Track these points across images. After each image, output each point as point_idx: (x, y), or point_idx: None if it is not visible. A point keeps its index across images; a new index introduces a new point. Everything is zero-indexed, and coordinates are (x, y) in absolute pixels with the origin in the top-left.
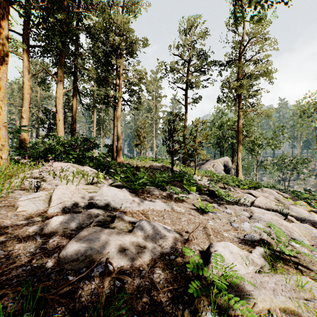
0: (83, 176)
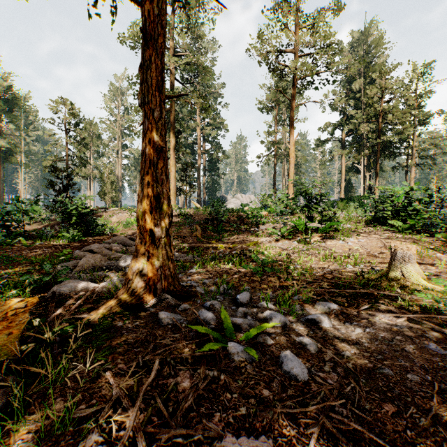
0: None
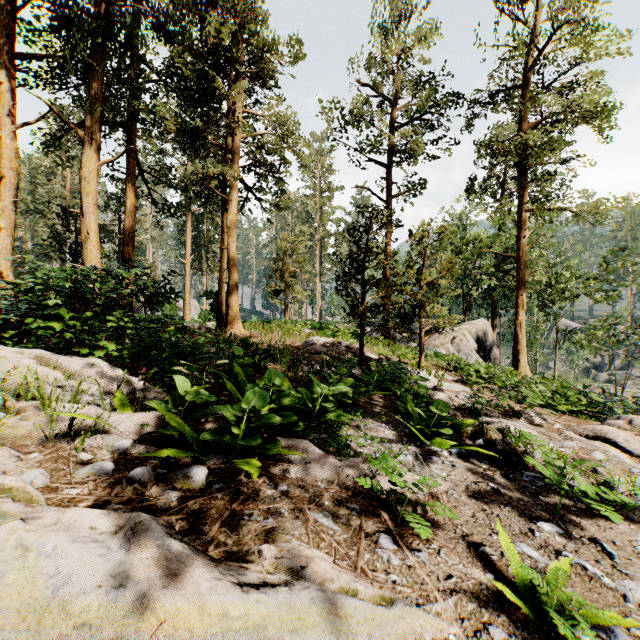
0: (44, 406)
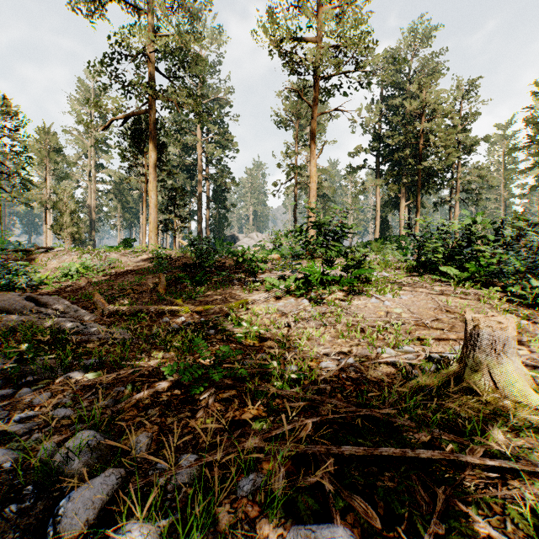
0: None
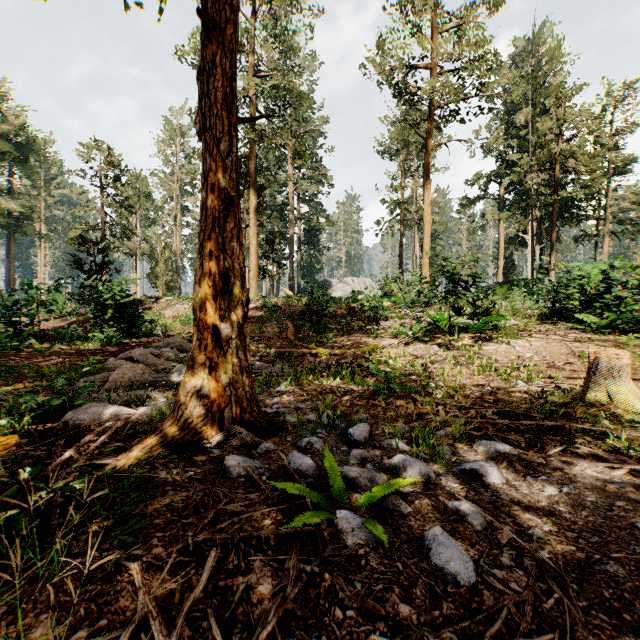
0: None
